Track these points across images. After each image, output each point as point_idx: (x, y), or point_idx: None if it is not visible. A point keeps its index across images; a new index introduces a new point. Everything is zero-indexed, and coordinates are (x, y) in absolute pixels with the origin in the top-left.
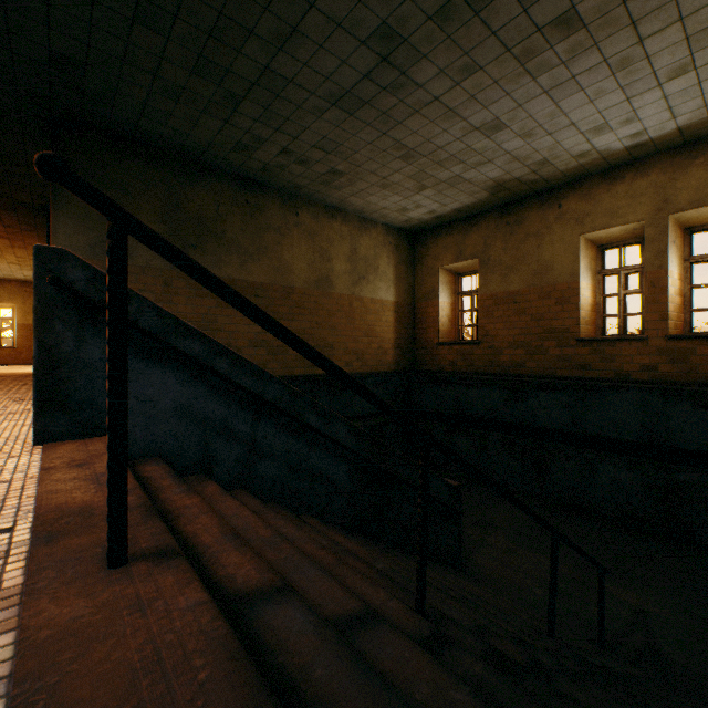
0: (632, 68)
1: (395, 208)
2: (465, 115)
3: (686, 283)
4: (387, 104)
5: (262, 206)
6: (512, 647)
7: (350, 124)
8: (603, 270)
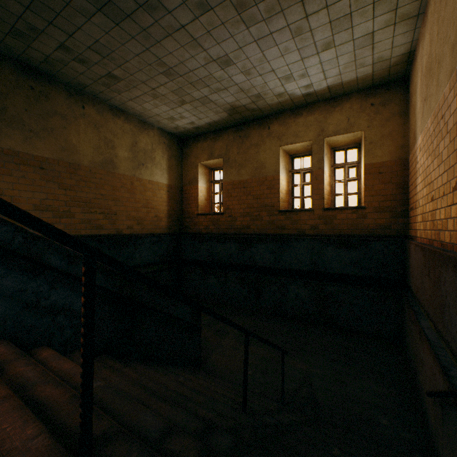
0: (303, 36)
1: (166, 116)
2: (205, 47)
3: (332, 179)
4: (146, 22)
5: (48, 94)
6: (190, 442)
7: (117, 33)
8: (292, 170)
